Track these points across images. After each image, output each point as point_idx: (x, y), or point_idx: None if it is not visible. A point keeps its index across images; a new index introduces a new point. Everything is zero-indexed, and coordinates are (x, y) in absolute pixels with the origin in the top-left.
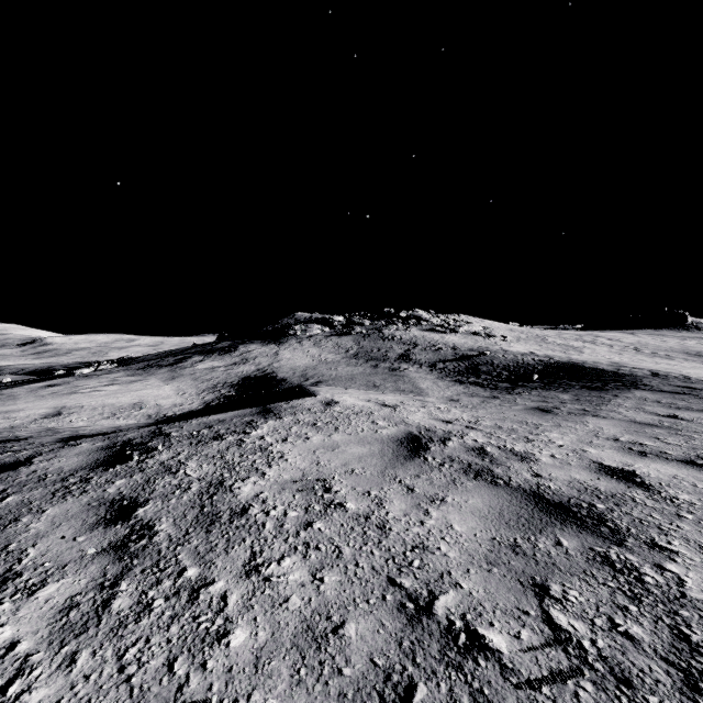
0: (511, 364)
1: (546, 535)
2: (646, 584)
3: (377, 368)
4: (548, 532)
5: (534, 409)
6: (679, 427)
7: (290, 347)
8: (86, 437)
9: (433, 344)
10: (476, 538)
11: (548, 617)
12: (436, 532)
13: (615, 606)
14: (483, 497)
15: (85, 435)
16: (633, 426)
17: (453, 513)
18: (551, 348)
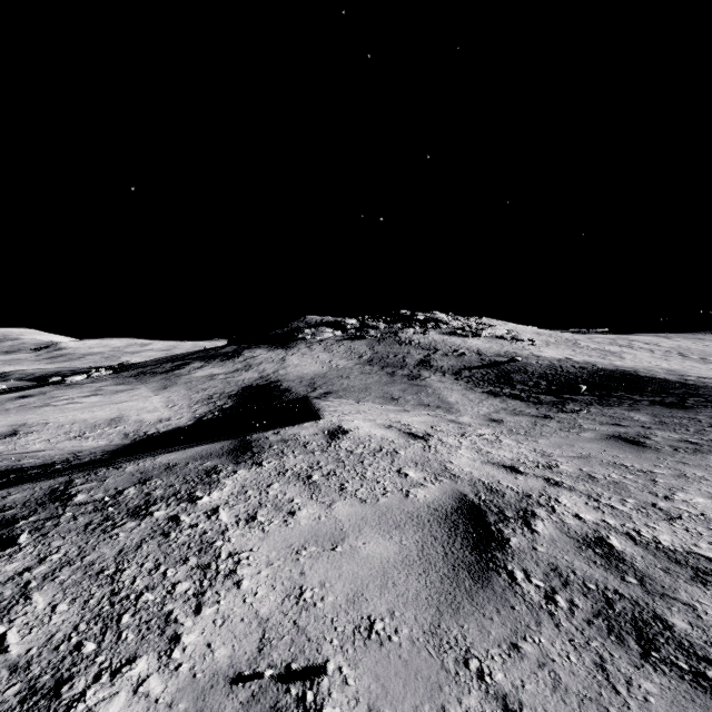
0: (548, 371)
1: None
2: None
3: (394, 376)
4: None
5: (614, 438)
6: None
7: (298, 352)
8: (17, 473)
9: (455, 349)
10: None
11: None
12: None
13: None
14: None
15: (20, 468)
16: None
17: None
18: (587, 353)
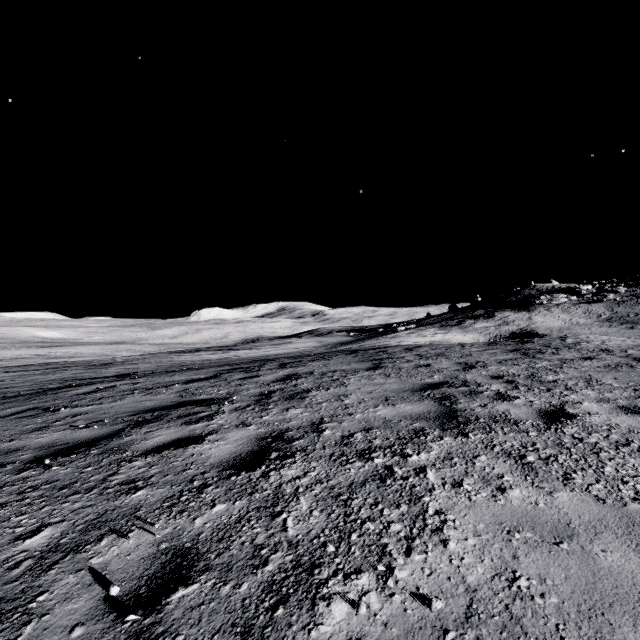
0: None
1: None
2: None
3: (632, 329)
4: None
5: None
6: None
7: (540, 314)
8: None
9: None
10: None
11: None
12: None
13: None
14: None
15: None
16: None
17: None
18: None
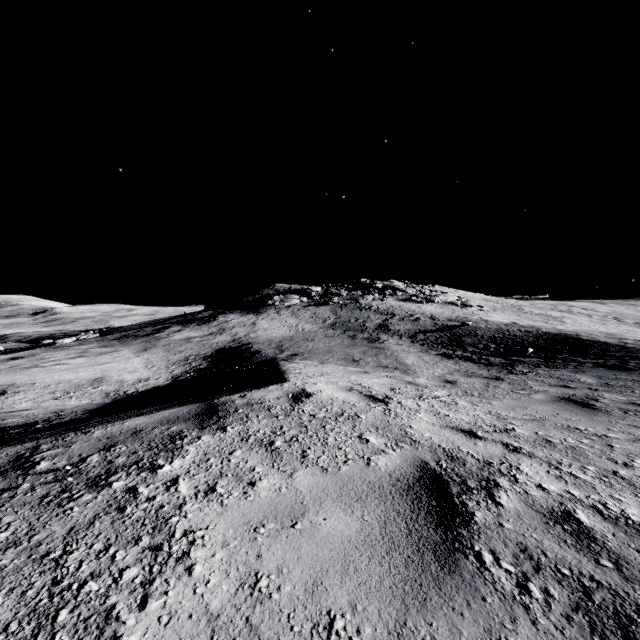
0: (496, 335)
1: None
2: None
3: (355, 339)
4: None
5: (564, 400)
6: None
7: (268, 317)
8: None
9: (410, 314)
10: None
11: None
12: None
13: None
14: None
15: (3, 427)
16: None
17: None
18: (531, 318)
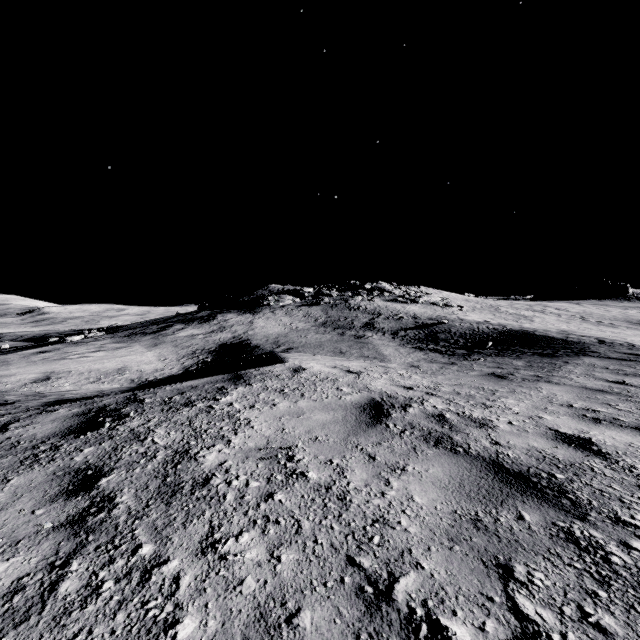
0: (467, 332)
1: (507, 508)
2: (613, 566)
3: (343, 336)
4: (509, 504)
5: (490, 375)
6: (629, 394)
7: (264, 316)
8: (70, 401)
9: (395, 313)
10: (436, 511)
11: (514, 605)
12: (397, 504)
13: (584, 592)
14: (444, 465)
15: (69, 399)
16: (585, 392)
17: (413, 483)
18: (504, 317)
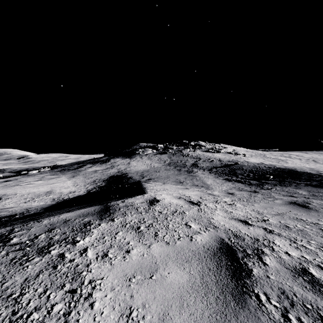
0: (253, 169)
1: None
2: None
3: (180, 171)
4: None
5: (292, 203)
6: None
7: (136, 160)
8: None
9: (208, 158)
10: None
11: None
12: None
13: None
14: None
15: None
16: None
17: None
18: (270, 160)
